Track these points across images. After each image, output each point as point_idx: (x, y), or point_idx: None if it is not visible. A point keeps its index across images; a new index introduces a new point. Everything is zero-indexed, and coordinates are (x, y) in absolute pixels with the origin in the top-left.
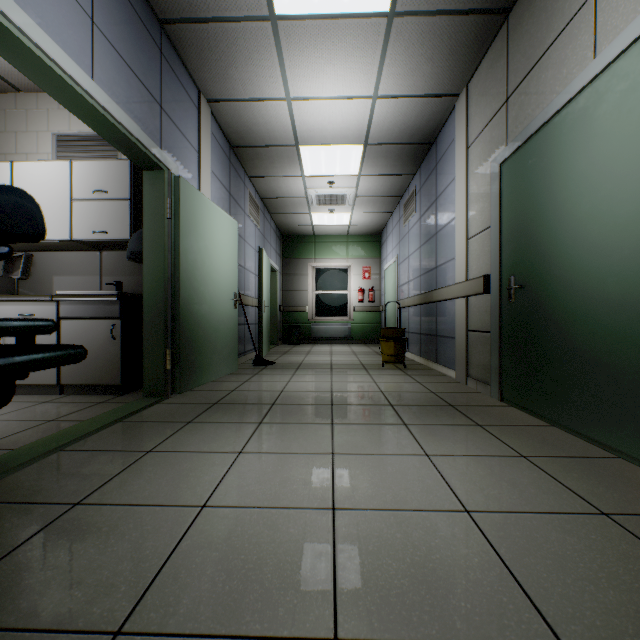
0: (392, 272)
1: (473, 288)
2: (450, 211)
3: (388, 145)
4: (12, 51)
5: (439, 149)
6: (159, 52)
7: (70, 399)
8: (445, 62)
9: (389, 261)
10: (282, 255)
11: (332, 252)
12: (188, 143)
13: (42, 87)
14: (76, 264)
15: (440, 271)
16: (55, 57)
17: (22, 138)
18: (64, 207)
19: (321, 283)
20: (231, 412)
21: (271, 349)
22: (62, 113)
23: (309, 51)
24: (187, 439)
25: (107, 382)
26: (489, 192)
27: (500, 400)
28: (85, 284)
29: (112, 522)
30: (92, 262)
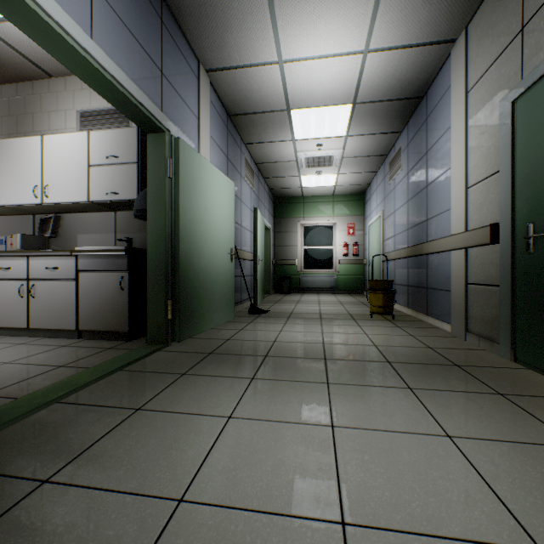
0: (376, 227)
1: (475, 239)
2: (444, 162)
3: (376, 103)
4: (7, 5)
5: (430, 102)
6: (160, 21)
7: (85, 344)
8: (444, 3)
9: (373, 217)
10: (274, 215)
11: (319, 211)
12: (188, 109)
13: (43, 47)
14: (95, 223)
15: (431, 223)
16: (49, 10)
17: (53, 117)
18: (83, 172)
19: (309, 239)
20: (224, 364)
21: (264, 298)
22: (84, 92)
23: (301, 7)
24: (178, 395)
25: (117, 329)
26: (496, 135)
27: (513, 361)
28: (103, 241)
29: (72, 517)
30: (108, 221)
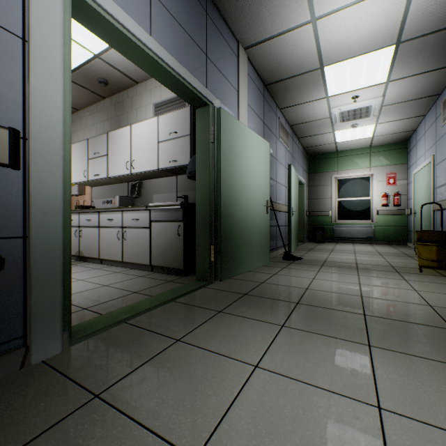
0: (424, 175)
1: None
2: None
3: (427, 35)
4: (92, 22)
5: None
6: (205, 13)
7: (154, 276)
8: None
9: (419, 164)
10: (308, 171)
11: (354, 164)
12: (229, 84)
13: (118, 51)
14: (164, 186)
15: None
16: (119, 18)
17: (139, 112)
18: (154, 148)
19: (343, 191)
20: (256, 306)
21: (298, 246)
22: (157, 89)
23: None
24: (212, 332)
25: (175, 266)
26: None
27: None
28: (168, 198)
29: (103, 443)
30: (172, 184)
